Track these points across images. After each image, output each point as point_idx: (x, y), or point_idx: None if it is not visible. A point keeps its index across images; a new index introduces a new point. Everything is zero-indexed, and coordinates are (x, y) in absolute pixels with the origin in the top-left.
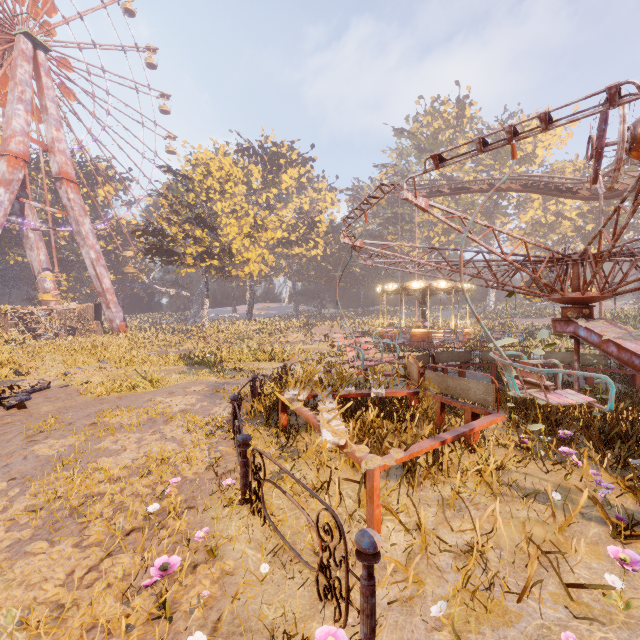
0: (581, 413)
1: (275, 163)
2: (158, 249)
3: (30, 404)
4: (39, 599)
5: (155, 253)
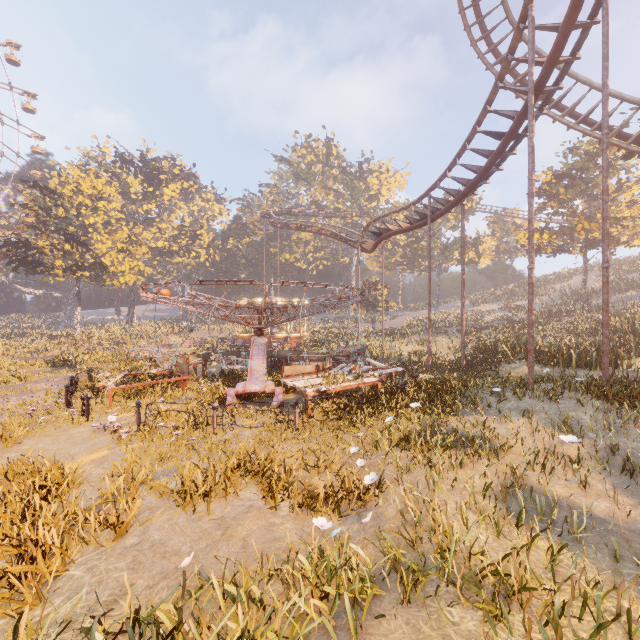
0: None
1: (156, 177)
2: (22, 260)
3: None
4: None
5: (19, 264)
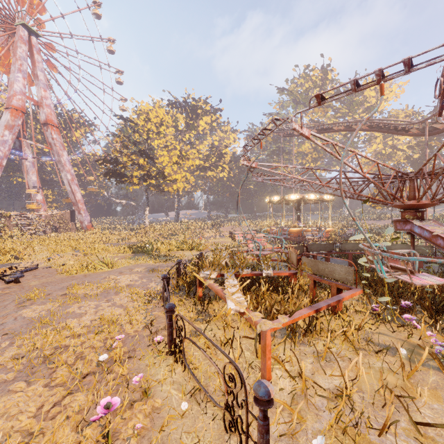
0: (416, 288)
1: (194, 113)
2: (113, 172)
3: (23, 280)
4: (15, 428)
5: (111, 175)
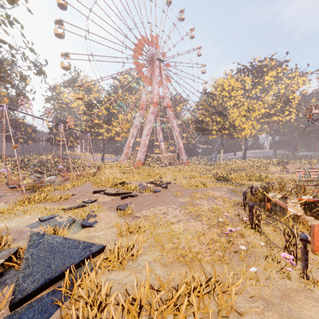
0: None
1: (260, 71)
2: (200, 129)
3: (168, 188)
4: (197, 230)
5: (199, 131)
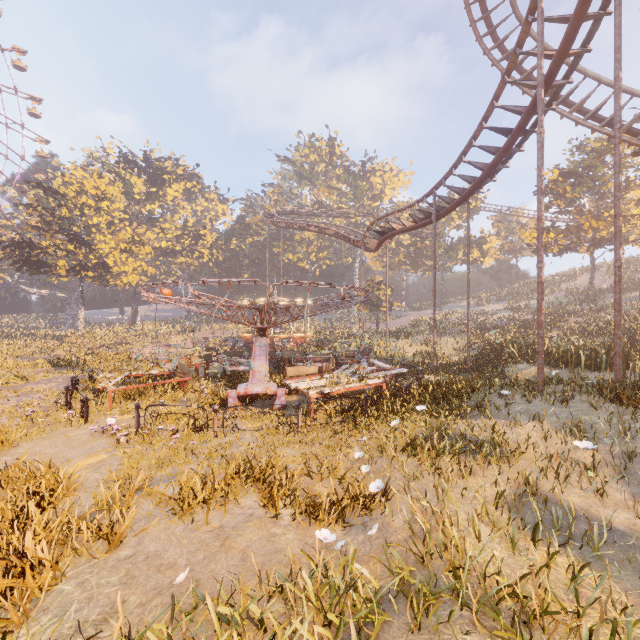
0: None
1: (159, 177)
2: (26, 261)
3: None
4: None
5: (23, 264)
